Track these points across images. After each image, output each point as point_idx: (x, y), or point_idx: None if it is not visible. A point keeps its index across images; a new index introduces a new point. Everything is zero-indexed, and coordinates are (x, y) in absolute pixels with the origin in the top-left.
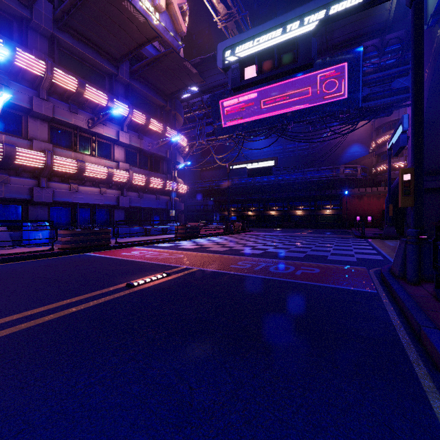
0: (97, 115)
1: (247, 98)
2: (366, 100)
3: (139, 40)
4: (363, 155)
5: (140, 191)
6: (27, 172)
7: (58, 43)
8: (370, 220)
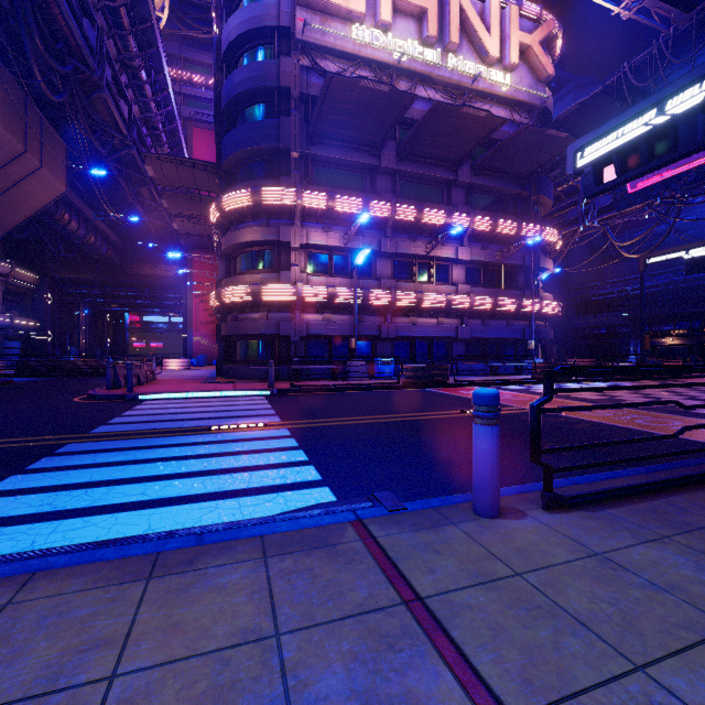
0: (435, 238)
1: None
2: None
3: (481, 135)
4: None
5: (484, 317)
6: (376, 310)
7: (399, 175)
8: None
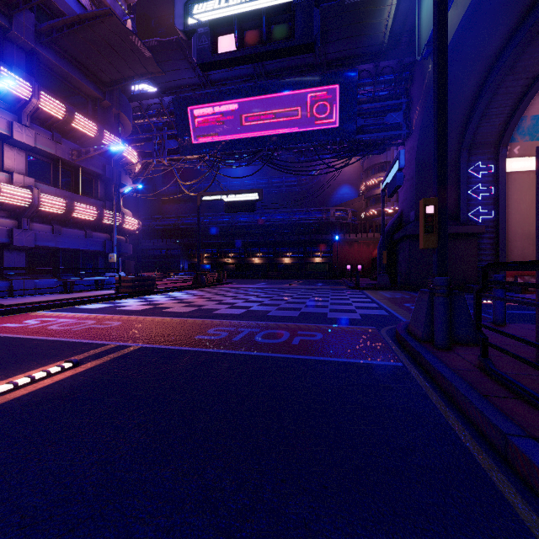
0: None
1: (225, 109)
2: (360, 132)
3: None
4: (353, 197)
5: (56, 223)
6: None
7: None
8: (360, 269)
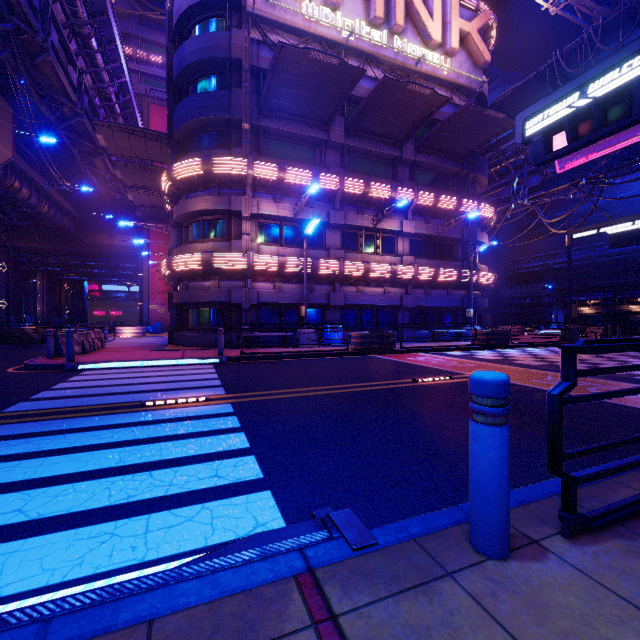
0: (382, 211)
1: None
2: None
3: (425, 113)
4: None
5: (427, 287)
6: (326, 280)
7: (347, 150)
8: None
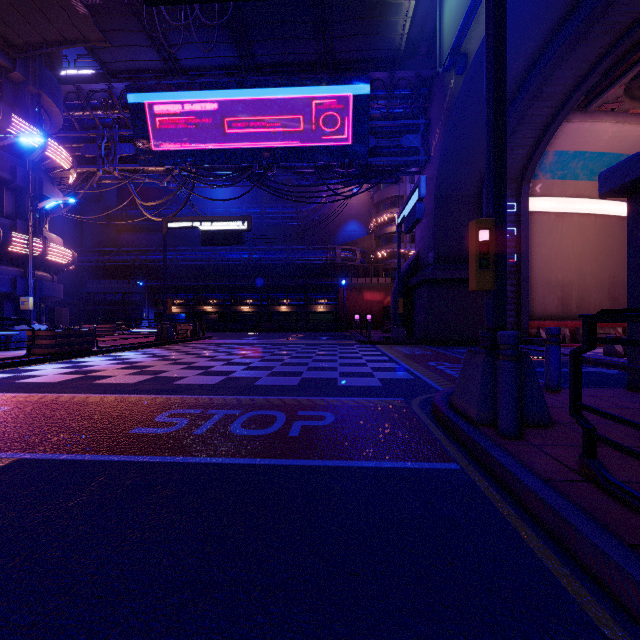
0: None
1: (201, 109)
2: (373, 155)
3: None
4: (361, 236)
5: None
6: None
7: None
8: (370, 319)
